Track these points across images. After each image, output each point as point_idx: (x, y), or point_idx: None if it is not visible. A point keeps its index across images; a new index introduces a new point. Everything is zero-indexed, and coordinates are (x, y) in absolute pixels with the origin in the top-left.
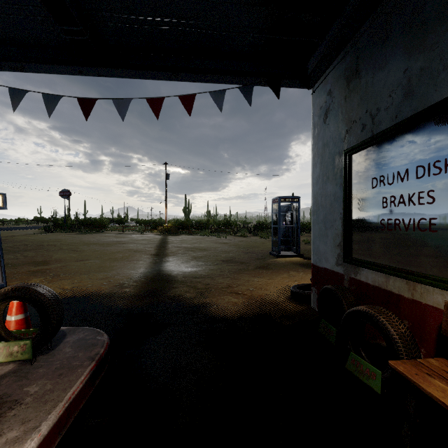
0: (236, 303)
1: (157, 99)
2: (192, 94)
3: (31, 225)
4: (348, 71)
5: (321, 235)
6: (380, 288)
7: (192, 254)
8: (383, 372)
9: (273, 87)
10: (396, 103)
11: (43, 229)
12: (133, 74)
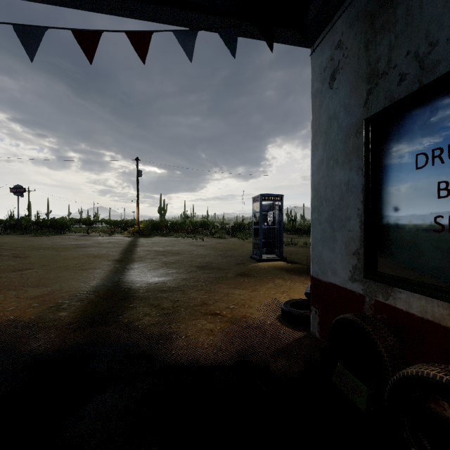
0: (213, 331)
1: (90, 33)
2: (147, 32)
3: None
4: (371, 5)
5: (325, 239)
6: (437, 323)
7: (162, 259)
8: None
9: (263, 33)
10: None
11: None
12: None
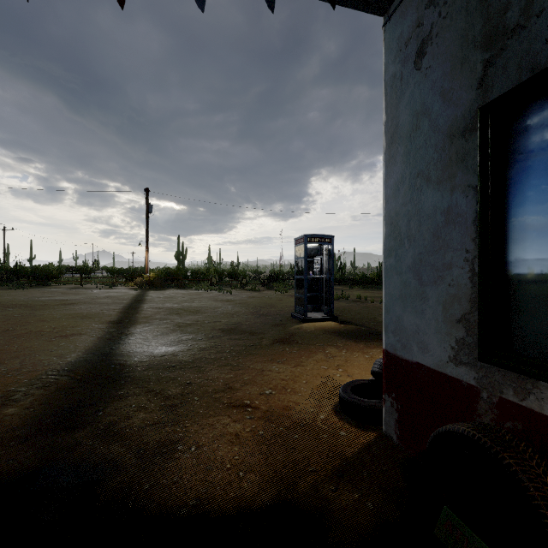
0: (239, 436)
1: None
2: None
3: None
4: None
5: (408, 296)
6: None
7: (176, 320)
8: None
9: None
10: None
11: None
12: None
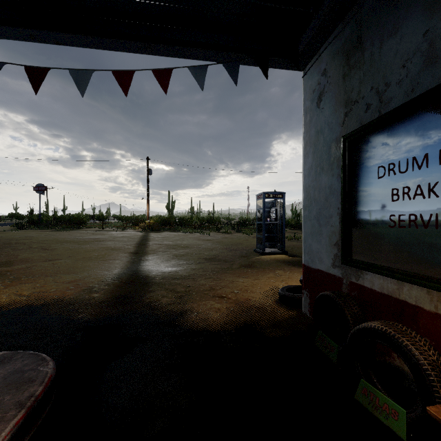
0: (220, 309)
1: (125, 72)
2: (168, 69)
3: (5, 222)
4: (347, 45)
5: (314, 233)
6: (390, 296)
7: (173, 252)
8: (408, 410)
9: (261, 64)
10: (413, 74)
11: (15, 226)
12: (97, 43)
